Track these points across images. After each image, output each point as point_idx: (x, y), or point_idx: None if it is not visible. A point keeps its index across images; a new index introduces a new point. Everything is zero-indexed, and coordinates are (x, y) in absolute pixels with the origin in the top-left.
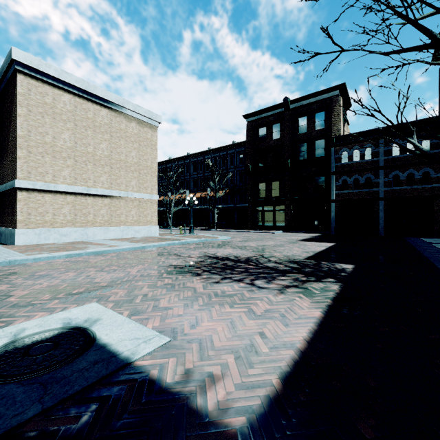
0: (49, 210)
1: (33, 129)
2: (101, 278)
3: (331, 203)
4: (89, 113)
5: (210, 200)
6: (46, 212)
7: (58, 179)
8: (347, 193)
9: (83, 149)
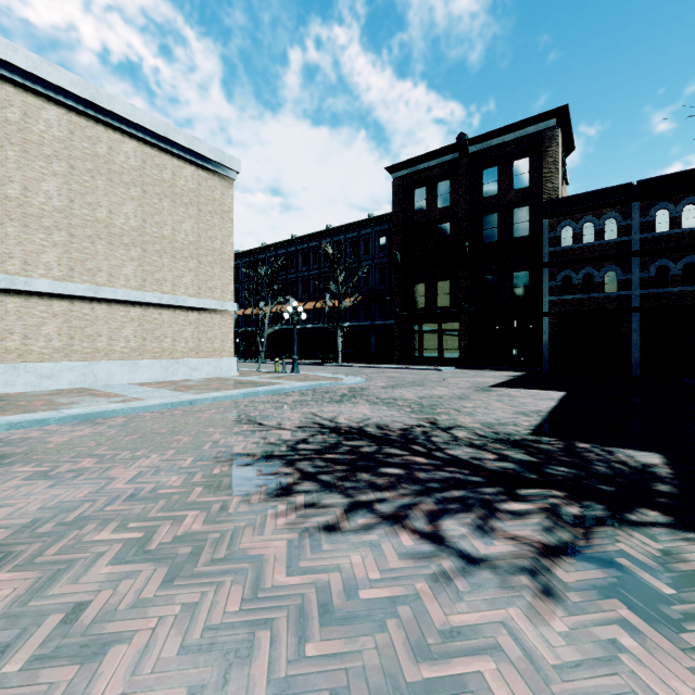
0: (16, 329)
1: None
2: (12, 509)
3: (543, 317)
4: (100, 147)
5: (329, 314)
6: (8, 331)
7: (35, 268)
8: (572, 300)
9: (87, 213)
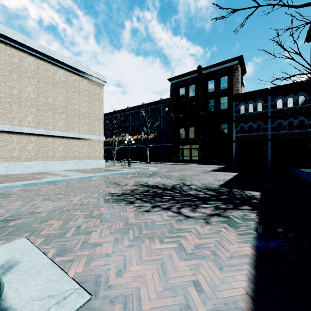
0: (16, 148)
1: (2, 83)
2: (44, 207)
3: (232, 143)
4: (49, 72)
5: (143, 141)
6: (13, 149)
7: (24, 123)
8: (244, 136)
9: (44, 100)
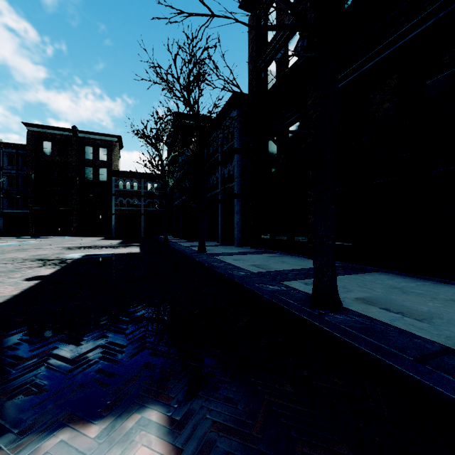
0: None
1: None
2: (42, 253)
3: (112, 215)
4: None
5: None
6: None
7: None
8: (123, 209)
9: None
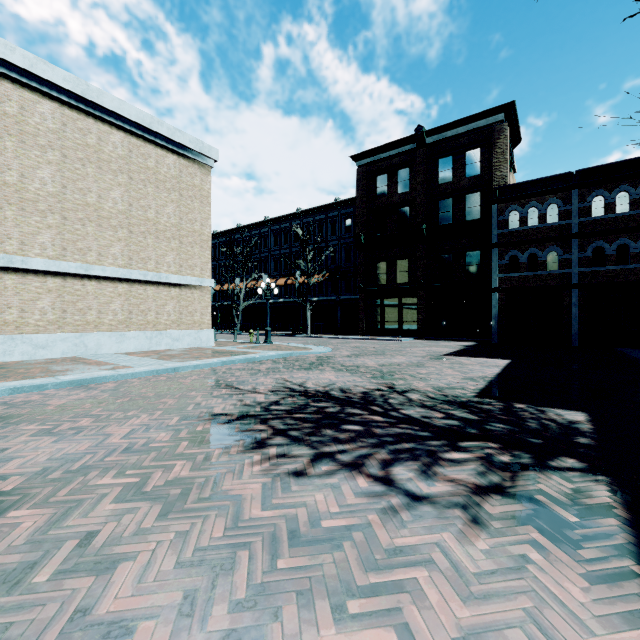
0: (13, 303)
1: None
2: (24, 460)
3: (492, 293)
4: (90, 137)
5: (299, 289)
6: (6, 306)
7: (31, 248)
8: (518, 277)
9: (78, 198)
